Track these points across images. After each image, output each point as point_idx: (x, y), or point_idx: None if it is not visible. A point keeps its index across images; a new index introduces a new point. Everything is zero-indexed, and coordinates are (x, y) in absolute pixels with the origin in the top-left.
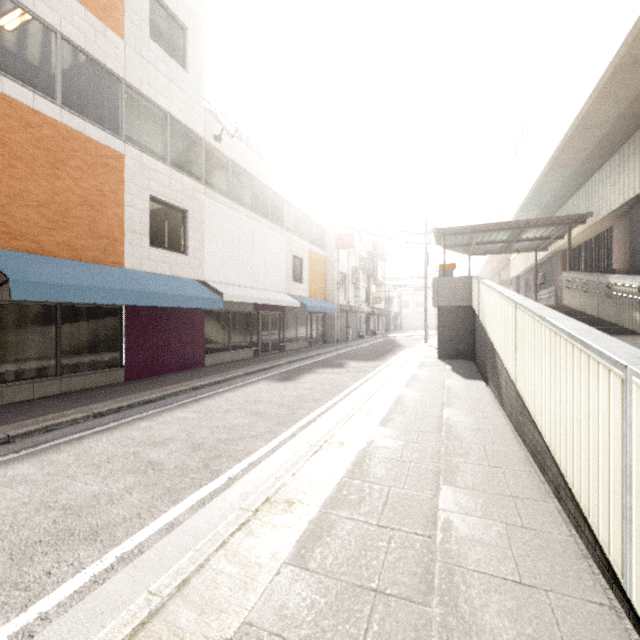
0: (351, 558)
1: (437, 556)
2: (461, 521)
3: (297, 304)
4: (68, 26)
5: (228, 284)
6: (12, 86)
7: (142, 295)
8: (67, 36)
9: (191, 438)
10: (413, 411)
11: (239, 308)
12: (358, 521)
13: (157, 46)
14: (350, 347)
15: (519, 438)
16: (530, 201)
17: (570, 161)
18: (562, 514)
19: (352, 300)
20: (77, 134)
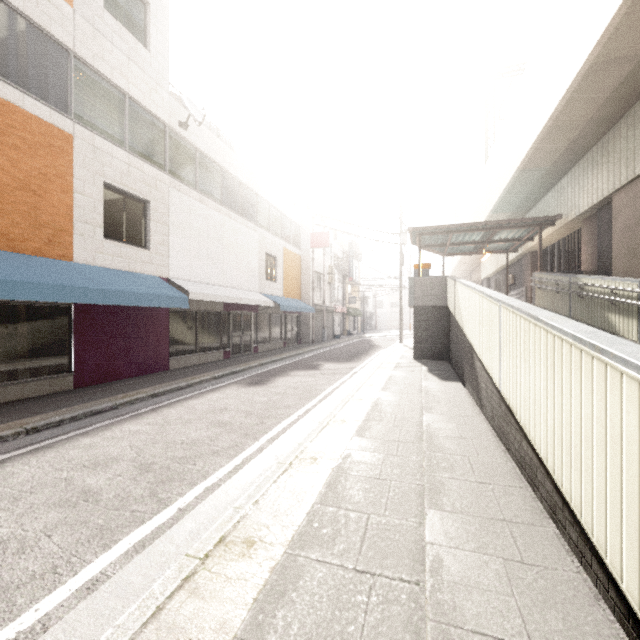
0: (322, 623)
1: (428, 612)
2: (452, 558)
3: (270, 303)
4: None
5: (195, 282)
6: None
7: (92, 292)
8: None
9: (141, 457)
10: (391, 417)
11: (208, 307)
12: (331, 565)
13: (113, 18)
14: (325, 348)
15: (503, 446)
16: (502, 203)
17: (542, 163)
18: (561, 539)
19: (327, 300)
20: (14, 108)
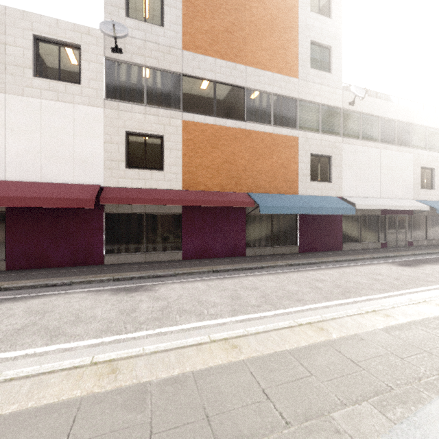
0: (416, 340)
1: None
2: None
3: (425, 208)
4: (275, 88)
5: (359, 197)
6: (257, 126)
7: (307, 209)
8: (275, 93)
9: (334, 282)
10: None
11: (368, 213)
12: (429, 333)
13: (314, 70)
14: None
15: None
16: None
17: None
18: None
19: None
20: (279, 135)
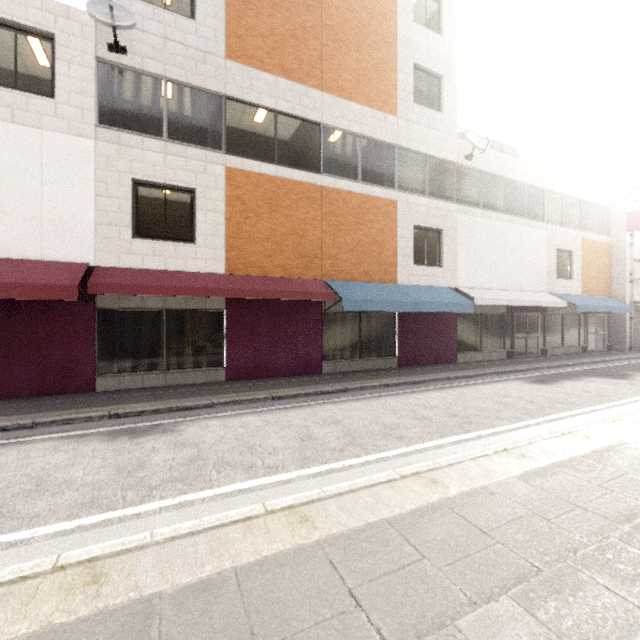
0: (564, 490)
1: None
2: None
3: (562, 304)
4: (365, 128)
5: (479, 288)
6: (339, 182)
7: (410, 304)
8: (364, 135)
9: (449, 409)
10: None
11: (490, 310)
12: (580, 479)
13: (418, 106)
14: None
15: None
16: None
17: None
18: None
19: None
20: (369, 197)
